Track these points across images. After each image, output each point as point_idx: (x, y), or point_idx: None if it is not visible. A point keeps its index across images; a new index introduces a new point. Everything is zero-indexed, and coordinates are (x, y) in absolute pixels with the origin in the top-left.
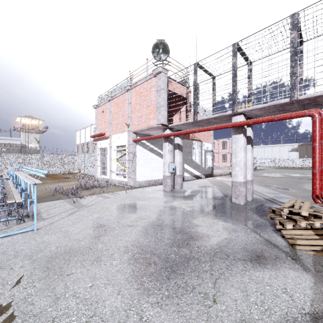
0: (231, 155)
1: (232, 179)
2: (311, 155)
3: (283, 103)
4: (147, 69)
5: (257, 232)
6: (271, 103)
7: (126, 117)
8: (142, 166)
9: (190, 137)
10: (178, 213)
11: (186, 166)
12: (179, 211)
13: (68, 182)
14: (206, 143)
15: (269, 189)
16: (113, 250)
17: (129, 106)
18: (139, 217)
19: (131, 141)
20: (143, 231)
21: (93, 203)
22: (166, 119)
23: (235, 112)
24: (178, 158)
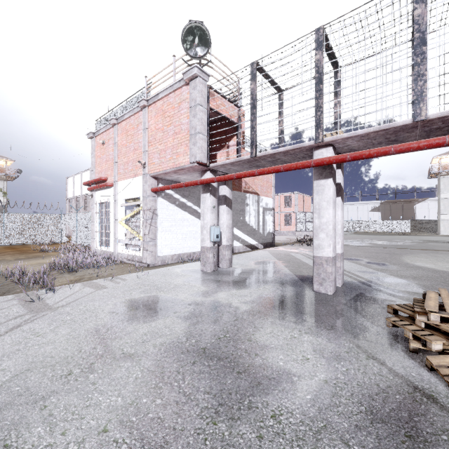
0: (297, 215)
1: (314, 253)
2: (396, 216)
3: (401, 125)
4: (174, 72)
5: (379, 358)
6: (381, 126)
7: (140, 152)
8: (166, 231)
9: (241, 188)
10: (226, 317)
11: (237, 231)
12: (229, 313)
13: (42, 259)
14: (265, 197)
15: (359, 264)
16: (67, 447)
17: (145, 133)
18: (151, 331)
19: (148, 190)
20: (154, 371)
21: (70, 300)
22: (205, 154)
23: (320, 142)
24: (225, 219)
